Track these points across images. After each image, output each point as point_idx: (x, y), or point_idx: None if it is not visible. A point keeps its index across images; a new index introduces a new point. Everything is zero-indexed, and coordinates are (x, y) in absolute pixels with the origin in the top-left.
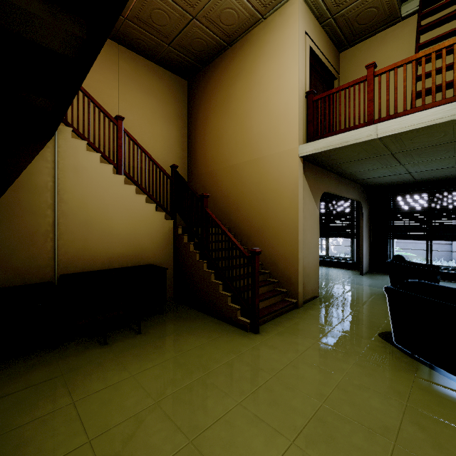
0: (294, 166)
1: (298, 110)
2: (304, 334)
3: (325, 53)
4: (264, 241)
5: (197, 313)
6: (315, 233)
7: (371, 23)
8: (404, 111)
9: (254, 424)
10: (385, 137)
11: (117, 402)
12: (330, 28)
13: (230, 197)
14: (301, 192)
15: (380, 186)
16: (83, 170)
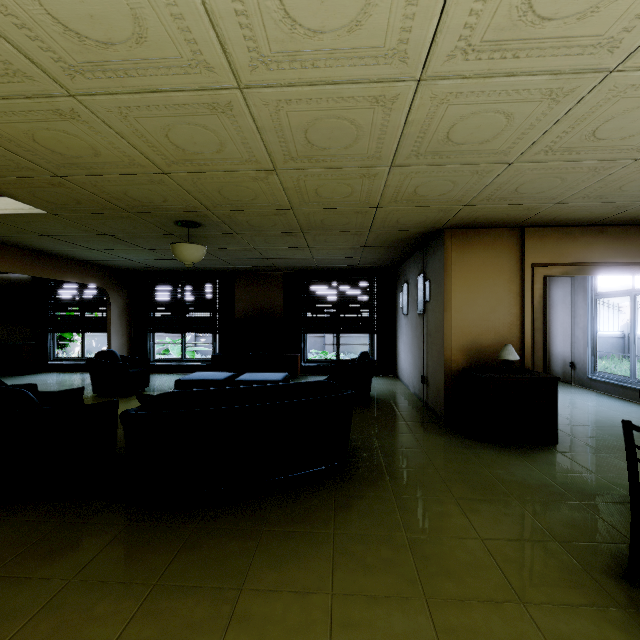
0: None
1: None
2: None
3: None
4: None
5: None
6: None
7: None
8: None
9: None
10: None
11: None
12: None
13: None
14: None
15: (136, 271)
16: None
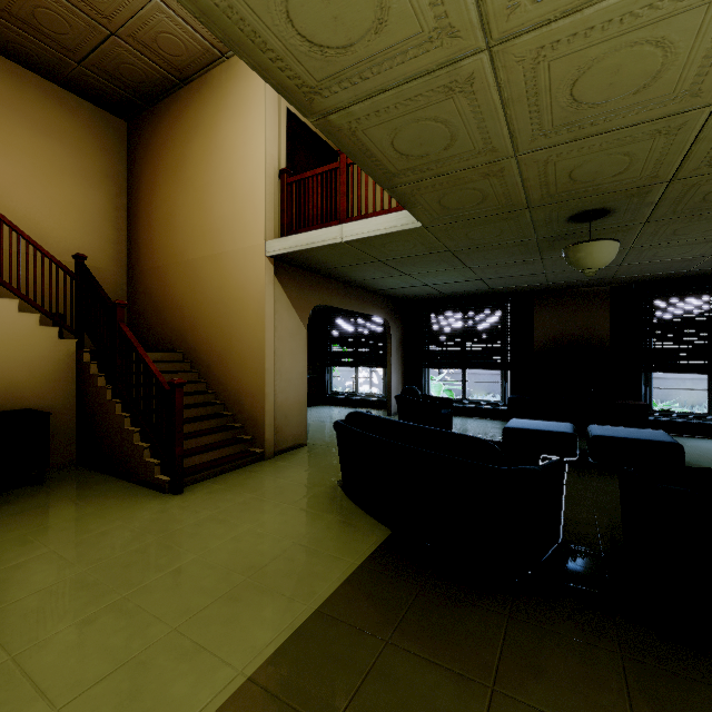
0: (261, 268)
1: (265, 194)
2: (245, 489)
3: None
4: (227, 371)
5: (103, 478)
6: (301, 359)
7: None
8: (373, 213)
9: (87, 588)
10: (352, 242)
11: None
12: None
13: (185, 308)
14: (270, 303)
15: (413, 299)
16: None
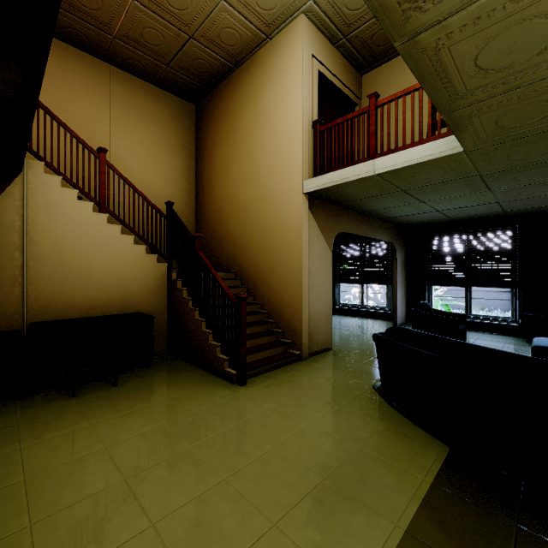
0: (298, 203)
1: (302, 142)
2: (293, 386)
3: (340, 76)
4: (270, 287)
5: (187, 366)
6: (328, 278)
7: (389, 44)
8: (403, 146)
9: (195, 465)
10: (384, 174)
11: (66, 448)
12: (346, 49)
13: (237, 238)
14: (306, 232)
15: (417, 225)
16: (58, 208)
